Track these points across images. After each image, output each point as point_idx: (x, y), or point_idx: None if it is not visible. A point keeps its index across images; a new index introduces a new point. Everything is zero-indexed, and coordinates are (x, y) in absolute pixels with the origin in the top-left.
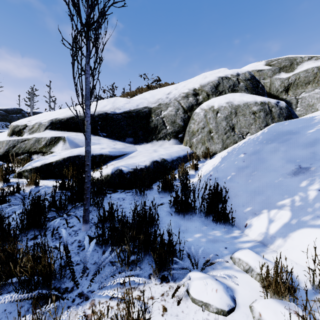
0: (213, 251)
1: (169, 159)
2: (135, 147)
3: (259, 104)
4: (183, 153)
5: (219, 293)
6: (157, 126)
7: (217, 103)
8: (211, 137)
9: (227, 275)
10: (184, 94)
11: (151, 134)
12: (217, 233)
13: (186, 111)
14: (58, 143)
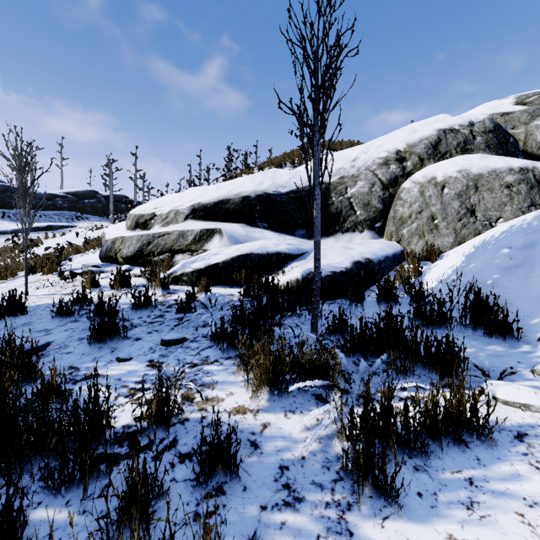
0: (502, 365)
1: (374, 259)
2: (312, 243)
3: (516, 172)
4: (391, 251)
5: None
6: (341, 211)
7: (441, 173)
8: (435, 226)
9: (535, 386)
10: (381, 160)
11: (332, 224)
12: (498, 348)
13: (387, 186)
14: (213, 237)
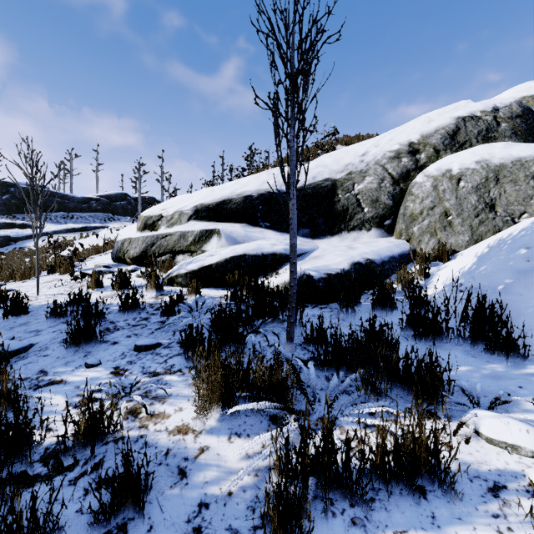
0: (499, 389)
1: (377, 260)
2: (315, 242)
3: None
4: (398, 250)
5: (533, 435)
6: (348, 208)
7: (457, 164)
8: (449, 223)
9: None
10: (392, 154)
11: (337, 222)
12: (498, 368)
13: (397, 181)
14: (211, 238)
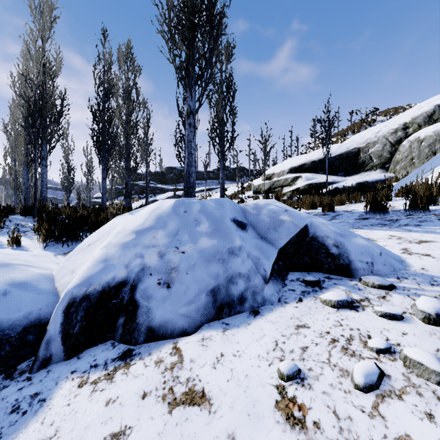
0: None
1: (370, 181)
2: (346, 178)
3: None
4: (384, 177)
5: None
6: (365, 161)
7: (423, 134)
8: (413, 163)
9: None
10: (392, 130)
11: (359, 168)
12: None
13: (394, 145)
14: (298, 179)
